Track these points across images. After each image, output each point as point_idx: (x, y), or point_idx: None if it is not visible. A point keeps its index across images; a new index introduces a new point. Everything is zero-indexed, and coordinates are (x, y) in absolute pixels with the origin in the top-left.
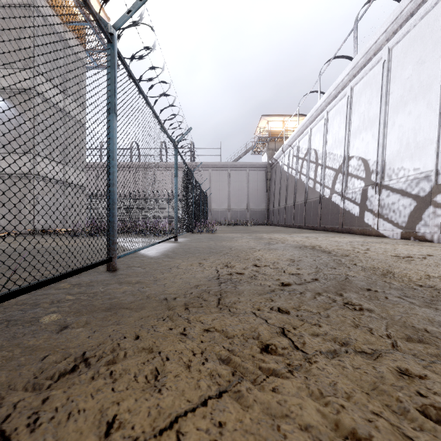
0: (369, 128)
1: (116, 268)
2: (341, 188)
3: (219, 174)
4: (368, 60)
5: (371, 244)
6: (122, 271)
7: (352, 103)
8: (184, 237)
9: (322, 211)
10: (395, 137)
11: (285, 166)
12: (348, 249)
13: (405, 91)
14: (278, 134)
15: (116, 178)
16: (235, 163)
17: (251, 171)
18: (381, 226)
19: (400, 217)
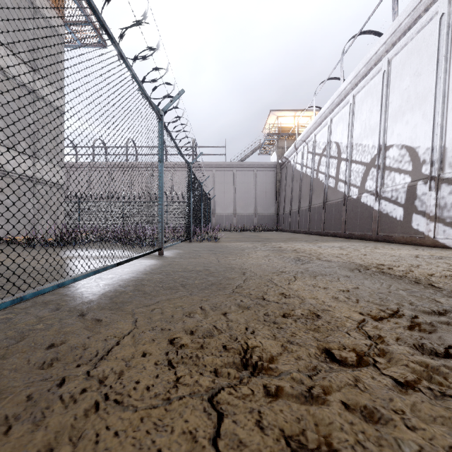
0: (418, 106)
1: None
2: (375, 186)
3: (224, 175)
4: (415, 19)
5: None
6: None
7: (390, 79)
8: (176, 248)
9: (347, 214)
10: None
11: (298, 165)
12: (449, 276)
13: None
14: (289, 131)
15: None
16: (241, 163)
17: (258, 171)
18: (440, 233)
19: None
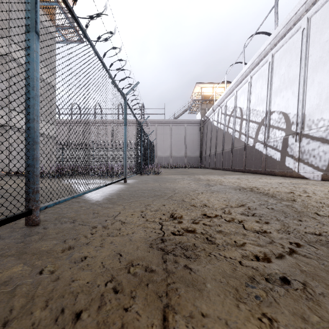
0: (289, 87)
1: (37, 222)
2: (264, 138)
3: (163, 128)
4: (288, 30)
5: (302, 185)
6: (44, 226)
7: (273, 67)
8: (133, 178)
9: (246, 156)
10: (315, 93)
11: (215, 122)
12: (287, 192)
13: (324, 53)
14: (209, 97)
15: (37, 113)
16: (175, 120)
17: (188, 126)
18: (301, 169)
19: (320, 161)
